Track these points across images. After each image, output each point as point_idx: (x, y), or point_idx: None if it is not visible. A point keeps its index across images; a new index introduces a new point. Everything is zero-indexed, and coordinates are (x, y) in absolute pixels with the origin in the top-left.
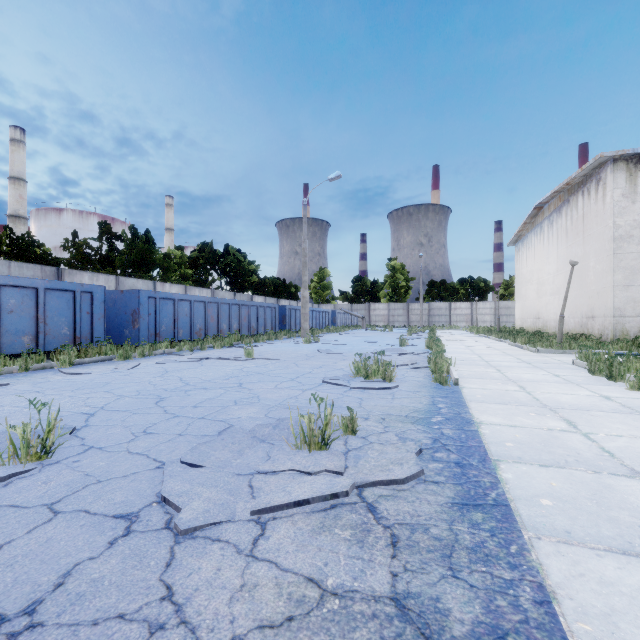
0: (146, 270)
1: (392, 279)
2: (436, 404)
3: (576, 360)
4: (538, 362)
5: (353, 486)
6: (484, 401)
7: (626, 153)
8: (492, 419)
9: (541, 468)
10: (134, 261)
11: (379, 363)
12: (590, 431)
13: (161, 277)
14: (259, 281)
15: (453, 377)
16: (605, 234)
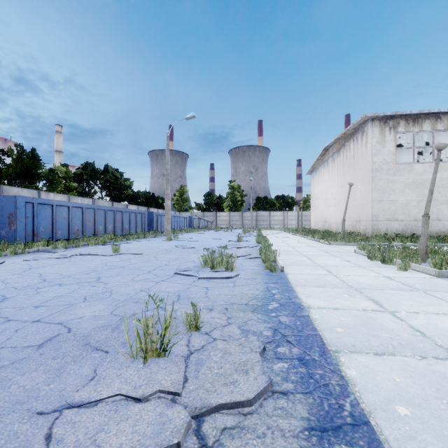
0: (31, 181)
1: (232, 195)
2: (270, 290)
3: (357, 249)
4: (332, 251)
5: (188, 426)
6: (306, 285)
7: (379, 115)
8: (317, 302)
9: (377, 358)
10: (20, 173)
11: (223, 255)
12: (394, 309)
13: (46, 188)
14: (133, 194)
15: (280, 265)
16: (367, 167)
